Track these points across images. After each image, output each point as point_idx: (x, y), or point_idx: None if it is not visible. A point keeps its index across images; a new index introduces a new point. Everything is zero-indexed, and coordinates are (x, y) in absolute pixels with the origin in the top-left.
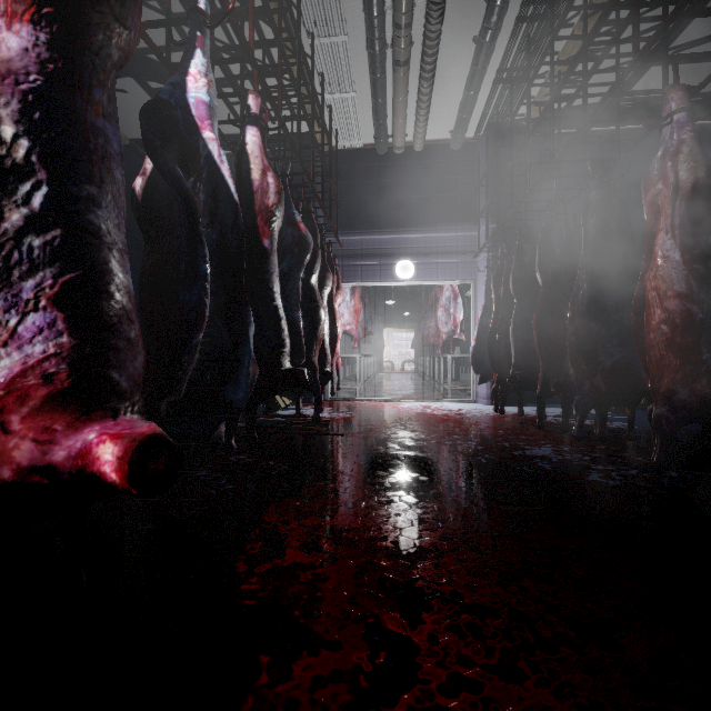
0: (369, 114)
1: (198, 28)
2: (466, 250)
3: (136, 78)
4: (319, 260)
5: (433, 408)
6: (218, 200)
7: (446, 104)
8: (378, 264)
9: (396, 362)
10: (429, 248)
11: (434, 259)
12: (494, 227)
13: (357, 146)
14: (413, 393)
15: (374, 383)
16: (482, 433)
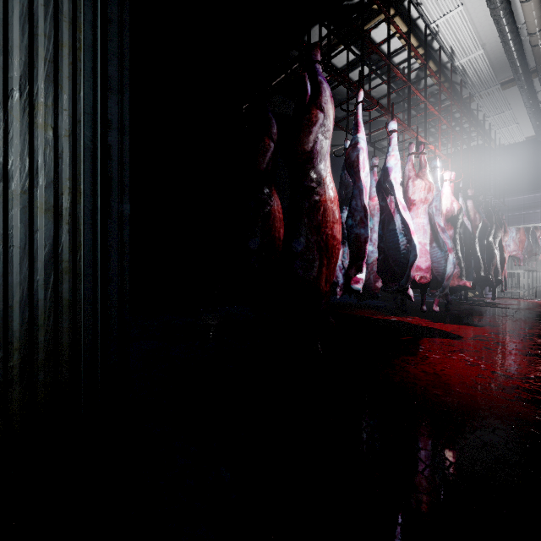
0: (529, 125)
1: (461, 191)
2: None
3: None
4: (494, 228)
5: None
6: (466, 232)
7: None
8: (538, 212)
9: None
10: None
11: None
12: None
13: (519, 141)
14: None
15: (540, 292)
16: None
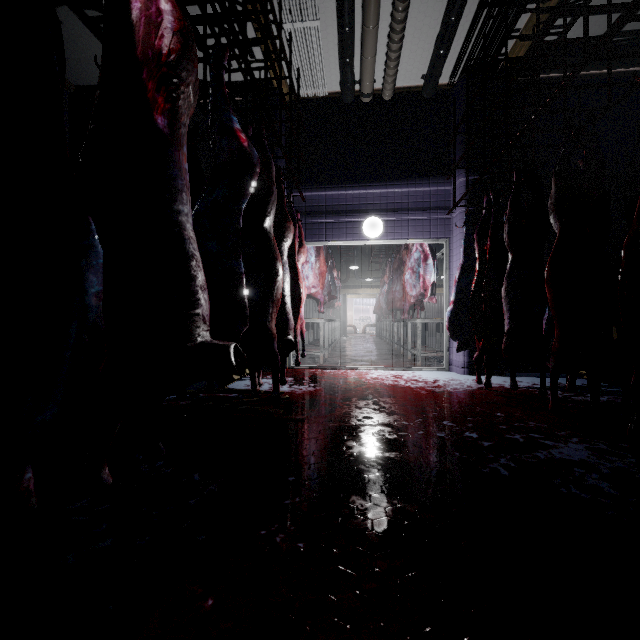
0: (334, 54)
1: None
2: (439, 206)
3: (68, 2)
4: (272, 197)
5: (406, 378)
6: None
7: (420, 40)
8: (344, 222)
9: (357, 326)
10: (399, 204)
11: (405, 216)
12: (472, 179)
13: (321, 93)
14: (380, 359)
15: (339, 348)
16: (477, 417)
